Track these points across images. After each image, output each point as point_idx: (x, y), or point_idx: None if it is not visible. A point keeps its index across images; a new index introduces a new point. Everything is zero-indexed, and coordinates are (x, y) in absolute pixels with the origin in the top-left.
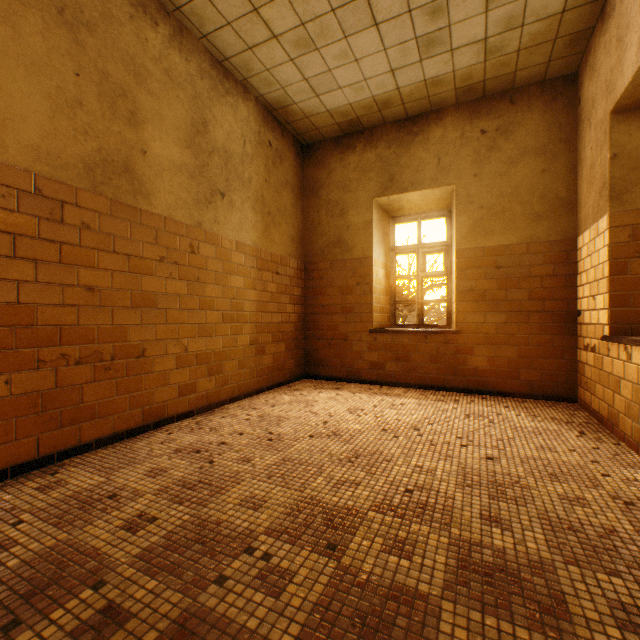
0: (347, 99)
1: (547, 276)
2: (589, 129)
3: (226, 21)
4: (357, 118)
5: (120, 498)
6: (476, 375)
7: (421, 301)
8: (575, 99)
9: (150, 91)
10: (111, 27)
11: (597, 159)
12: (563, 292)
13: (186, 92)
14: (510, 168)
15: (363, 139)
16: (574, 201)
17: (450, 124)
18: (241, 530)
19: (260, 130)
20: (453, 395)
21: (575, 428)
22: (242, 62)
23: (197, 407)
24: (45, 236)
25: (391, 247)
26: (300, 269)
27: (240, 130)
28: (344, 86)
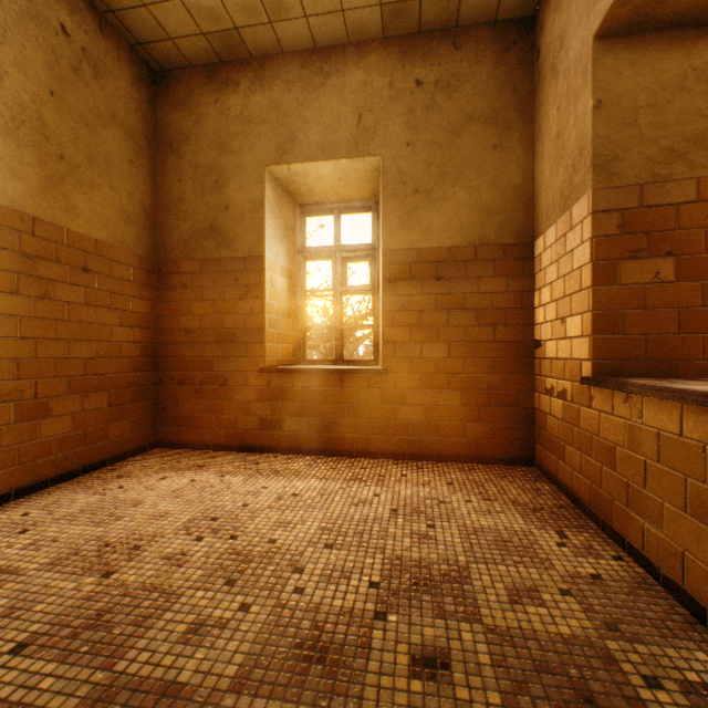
0: None
1: (499, 293)
2: (555, 82)
3: None
4: (236, 30)
5: None
6: (410, 433)
7: (340, 327)
8: (532, 53)
9: None
10: None
11: (570, 117)
12: (518, 315)
13: None
14: (454, 139)
15: (250, 73)
16: (531, 192)
17: (375, 66)
18: None
19: None
20: (379, 465)
21: (550, 523)
22: None
23: None
24: None
25: (299, 248)
26: (148, 270)
27: None
28: None
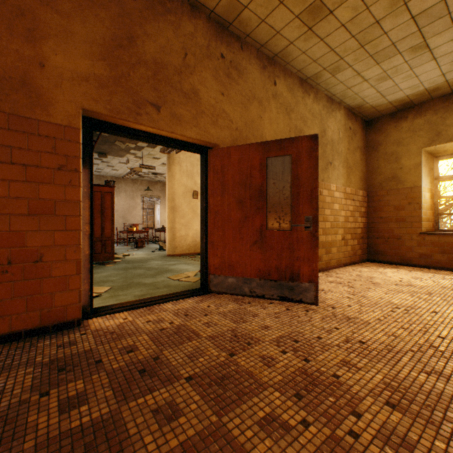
0: (404, 94)
1: None
2: None
3: (340, 82)
4: (410, 101)
5: (326, 291)
6: None
7: None
8: None
9: (307, 126)
10: (297, 106)
11: None
12: None
13: (318, 120)
14: None
15: (413, 111)
16: None
17: None
18: (388, 304)
19: (345, 123)
20: None
21: None
22: (341, 94)
23: (321, 268)
24: (283, 195)
25: (434, 177)
26: (364, 196)
27: (337, 127)
28: (404, 89)
